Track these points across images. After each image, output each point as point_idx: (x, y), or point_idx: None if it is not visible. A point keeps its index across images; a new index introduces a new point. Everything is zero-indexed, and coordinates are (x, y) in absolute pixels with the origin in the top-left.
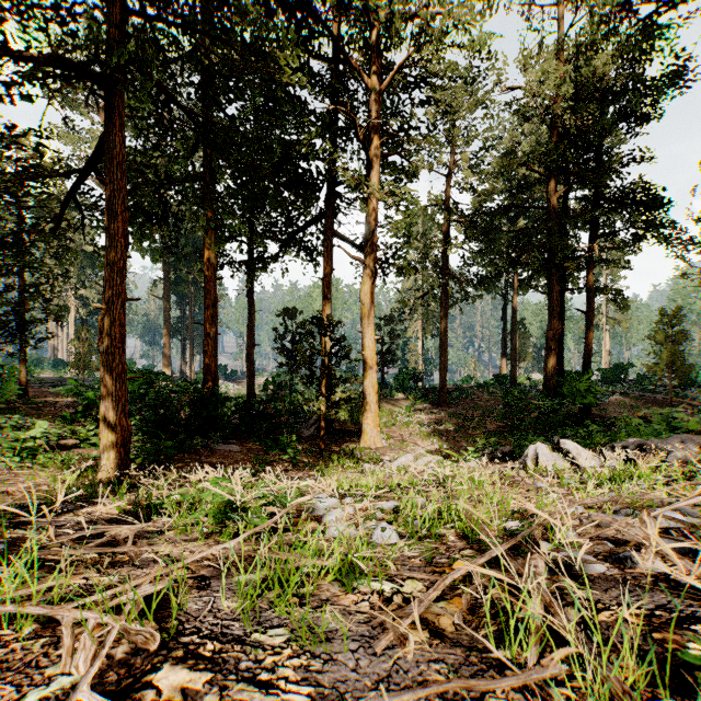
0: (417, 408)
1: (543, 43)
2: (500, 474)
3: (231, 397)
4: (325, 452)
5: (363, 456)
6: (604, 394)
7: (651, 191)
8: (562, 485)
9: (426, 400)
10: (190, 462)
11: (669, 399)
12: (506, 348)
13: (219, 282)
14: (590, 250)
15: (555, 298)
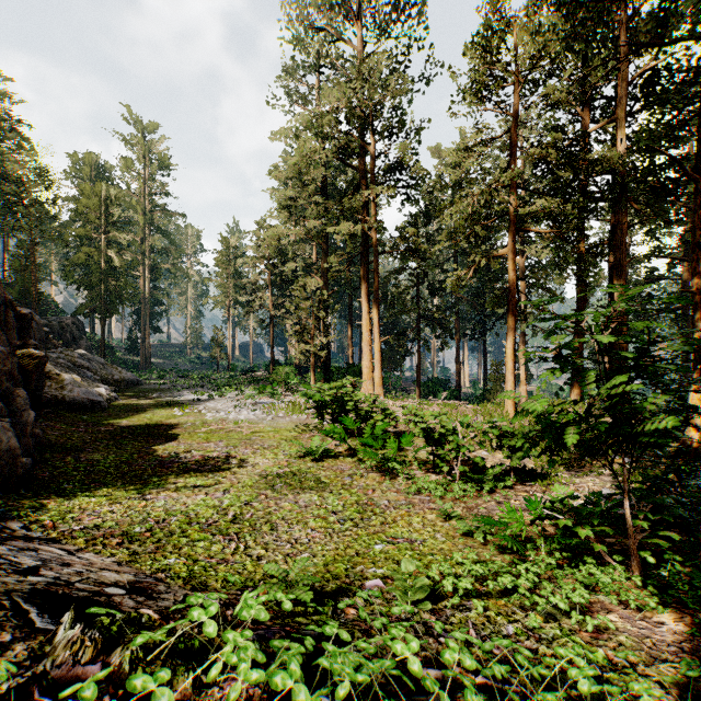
0: None
1: None
2: None
3: None
4: None
5: None
6: None
7: None
8: None
9: None
10: None
11: None
12: None
13: None
14: None
15: None
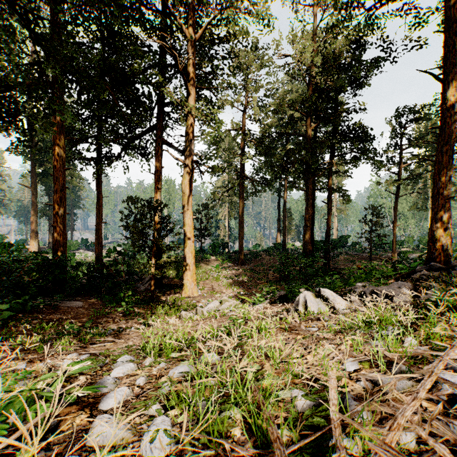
0: (224, 266)
1: (303, 31)
2: (279, 317)
3: (88, 262)
4: (154, 303)
5: (183, 303)
6: (336, 254)
7: (363, 129)
8: (330, 331)
9: (230, 260)
10: (29, 321)
11: (370, 256)
12: (280, 226)
13: (80, 176)
14: (330, 164)
15: (310, 194)
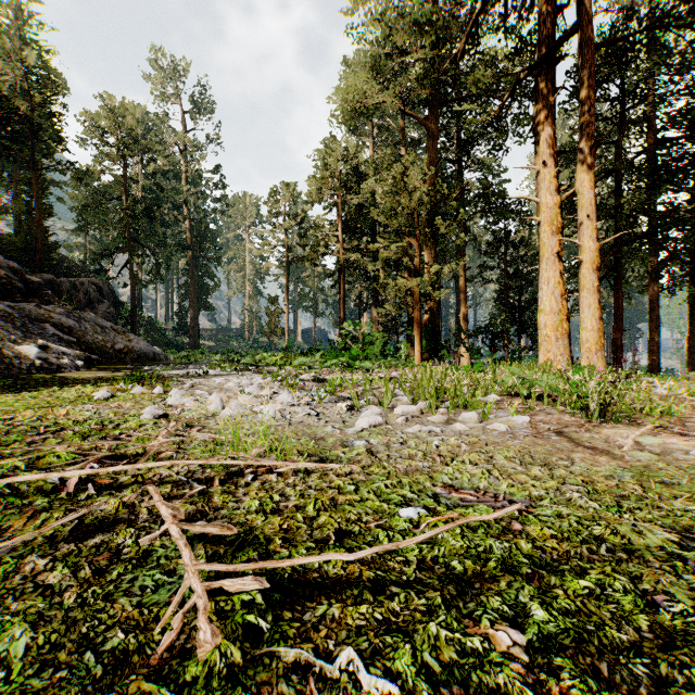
0: None
1: None
2: None
3: None
4: None
5: None
6: None
7: None
8: None
9: None
10: None
11: None
12: None
13: None
14: None
15: None
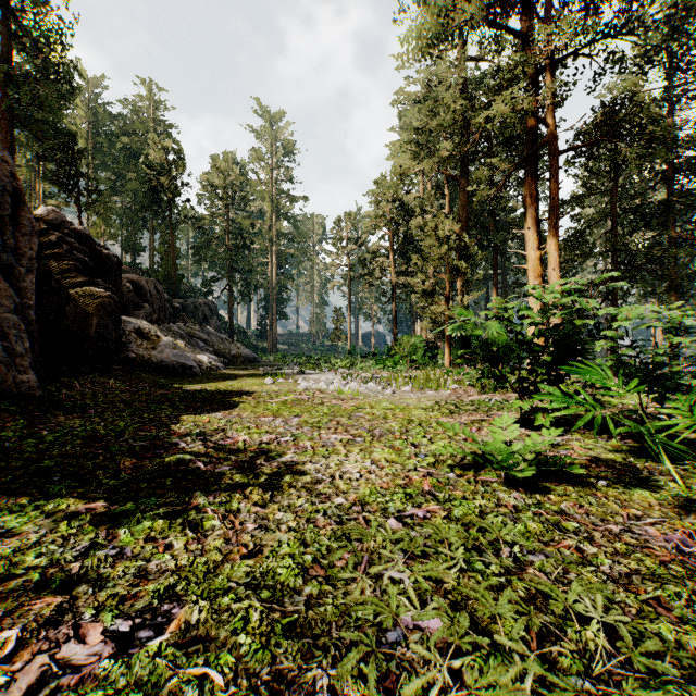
0: None
1: None
2: None
3: None
4: None
5: None
6: None
7: None
8: None
9: None
10: None
11: None
12: None
13: None
14: None
15: None
